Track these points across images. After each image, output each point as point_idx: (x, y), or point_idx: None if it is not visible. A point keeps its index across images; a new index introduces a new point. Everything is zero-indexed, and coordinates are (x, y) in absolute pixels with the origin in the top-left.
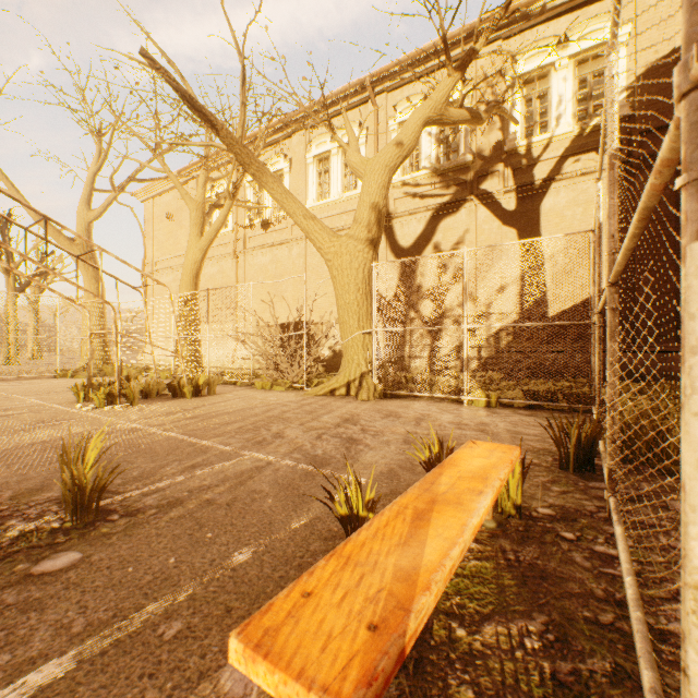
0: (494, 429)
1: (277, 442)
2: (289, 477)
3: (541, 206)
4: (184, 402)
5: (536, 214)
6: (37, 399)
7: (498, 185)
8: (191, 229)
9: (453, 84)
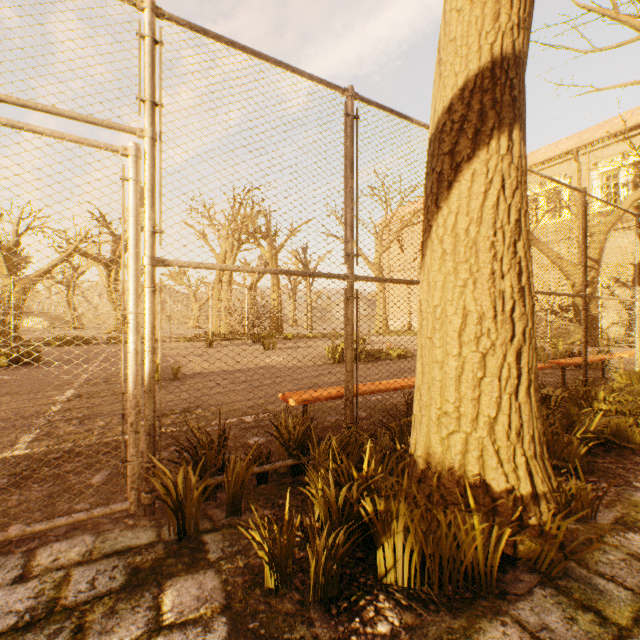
0: None
1: None
2: None
3: None
4: None
5: None
6: None
7: None
8: None
9: None
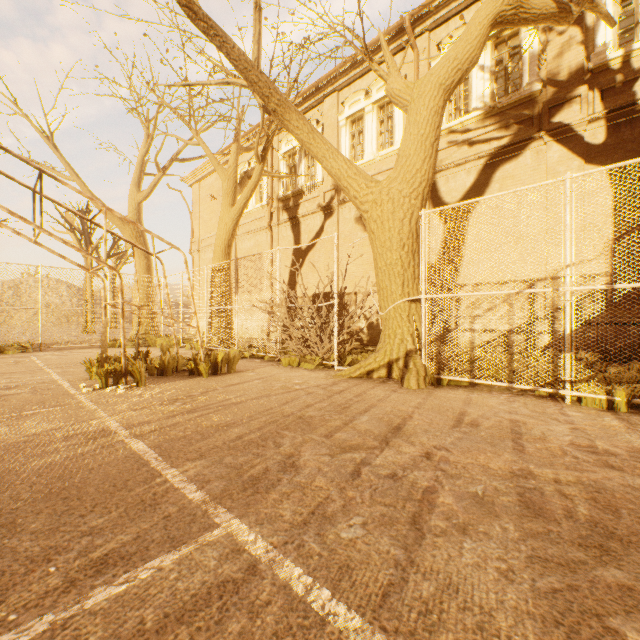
0: None
1: (284, 483)
2: None
3: None
4: (196, 383)
5: (637, 143)
6: (59, 373)
7: (580, 114)
8: (223, 199)
9: None
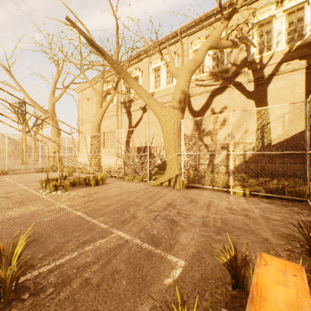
0: (253, 214)
1: (132, 222)
2: (137, 256)
3: (267, 88)
4: (90, 189)
5: (264, 92)
6: (25, 186)
7: (245, 79)
8: (96, 105)
9: (223, 27)
